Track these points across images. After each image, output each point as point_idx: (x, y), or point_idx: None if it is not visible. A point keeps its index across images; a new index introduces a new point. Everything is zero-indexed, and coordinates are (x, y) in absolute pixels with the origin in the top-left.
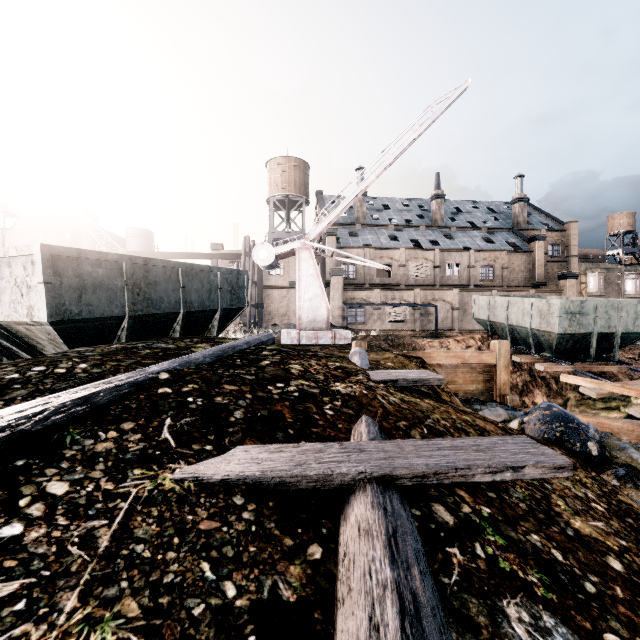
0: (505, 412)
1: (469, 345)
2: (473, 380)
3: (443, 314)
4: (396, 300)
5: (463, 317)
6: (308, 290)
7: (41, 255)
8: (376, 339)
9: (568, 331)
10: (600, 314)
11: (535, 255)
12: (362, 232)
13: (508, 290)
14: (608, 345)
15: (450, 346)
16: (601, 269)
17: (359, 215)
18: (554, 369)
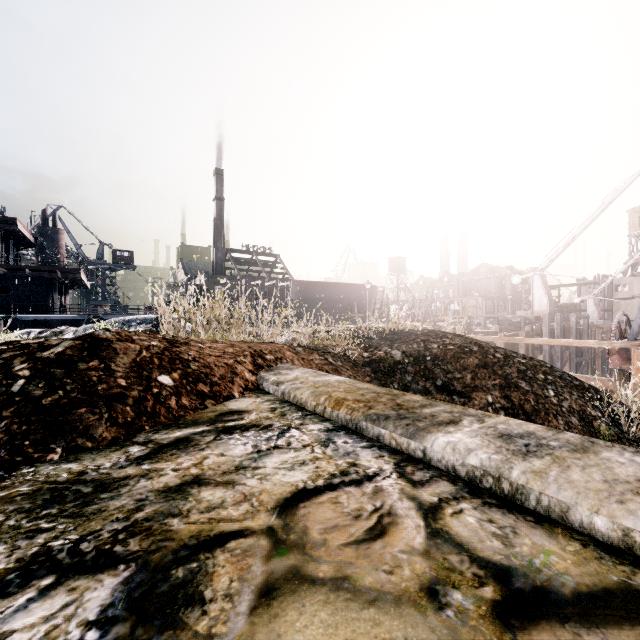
0: None
1: None
2: None
3: None
4: None
5: None
6: (591, 309)
7: None
8: None
9: None
10: None
11: None
12: None
13: None
14: None
15: None
16: None
17: None
18: None
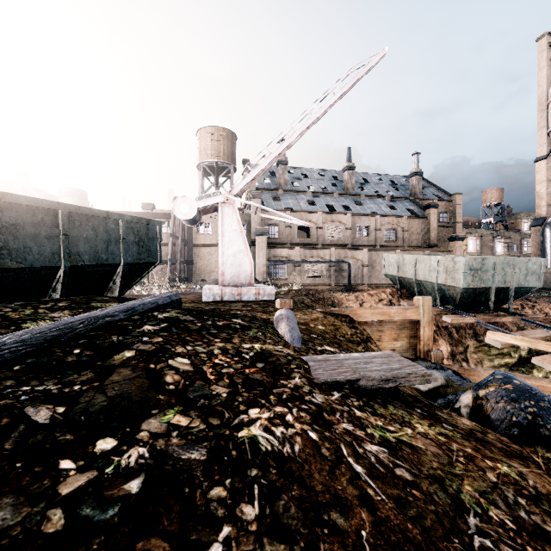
0: (441, 375)
1: (381, 298)
2: (398, 337)
3: (355, 270)
4: (314, 258)
5: (372, 273)
6: (231, 245)
7: None
8: (298, 294)
9: (471, 286)
10: (498, 270)
11: (429, 220)
12: (284, 197)
13: (409, 250)
14: (503, 298)
15: (365, 299)
16: (478, 234)
17: (281, 182)
18: (460, 321)
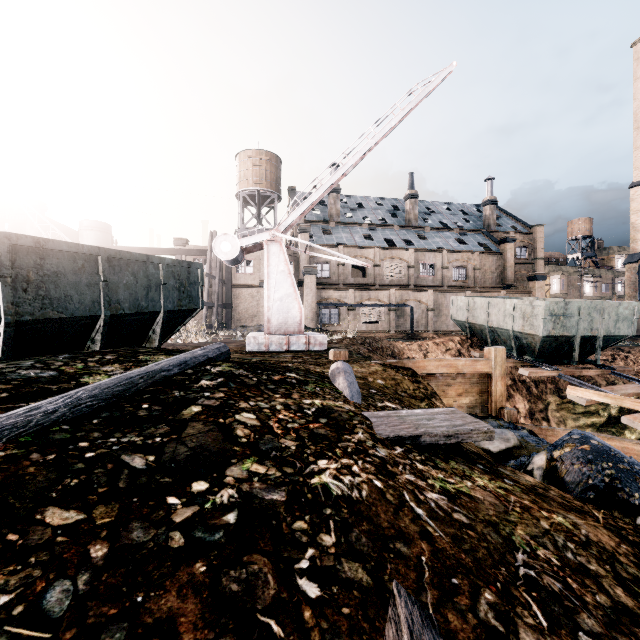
0: (514, 435)
1: (448, 348)
2: (466, 392)
3: (418, 315)
4: (371, 300)
5: (438, 318)
6: (278, 289)
7: None
8: (353, 343)
9: (552, 334)
10: (583, 316)
11: (505, 257)
12: (336, 230)
13: (481, 291)
14: (590, 348)
15: (429, 349)
16: (563, 272)
17: (333, 213)
18: (539, 374)
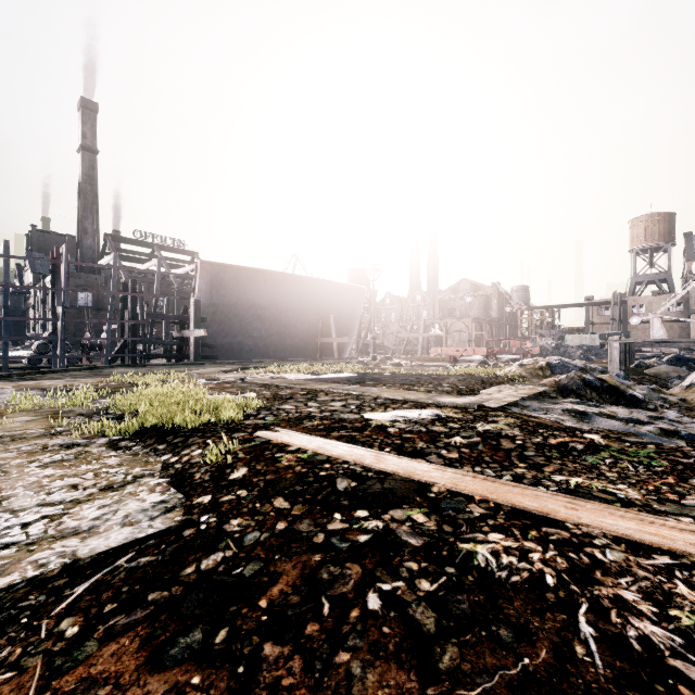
0: None
1: None
2: None
3: None
4: None
5: None
6: (657, 333)
7: (598, 336)
8: None
9: None
10: None
11: None
12: None
13: None
14: None
15: None
16: None
17: None
18: None
